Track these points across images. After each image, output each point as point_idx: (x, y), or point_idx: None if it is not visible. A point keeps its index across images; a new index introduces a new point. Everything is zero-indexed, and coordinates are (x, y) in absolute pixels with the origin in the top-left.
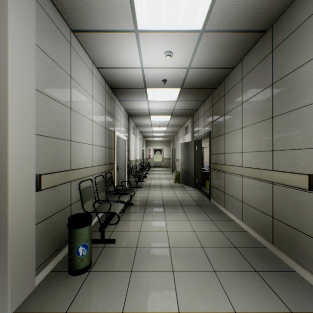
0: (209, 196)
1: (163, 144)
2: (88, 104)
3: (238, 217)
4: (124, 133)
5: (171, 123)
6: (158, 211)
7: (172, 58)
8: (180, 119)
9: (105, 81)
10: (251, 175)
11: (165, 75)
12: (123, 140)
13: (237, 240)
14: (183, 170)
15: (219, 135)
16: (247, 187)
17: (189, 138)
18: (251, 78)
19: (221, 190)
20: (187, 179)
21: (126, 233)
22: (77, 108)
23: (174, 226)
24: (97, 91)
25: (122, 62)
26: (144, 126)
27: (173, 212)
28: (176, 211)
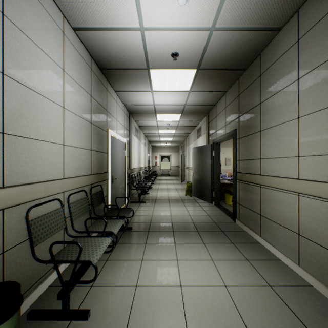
0: (233, 216)
1: (171, 150)
2: (53, 78)
3: (289, 257)
4: (123, 134)
5: (181, 125)
6: (166, 240)
7: (189, 6)
8: (192, 119)
9: (91, 57)
10: (323, 194)
11: (176, 44)
12: (122, 142)
13: (305, 310)
14: (196, 180)
15: (250, 134)
16: (310, 212)
17: (202, 141)
18: (322, 33)
19: (254, 210)
20: (201, 192)
21: (112, 291)
22: (22, 77)
23: (191, 272)
24: (73, 65)
25: (110, 15)
26: (149, 129)
27: (187, 243)
28: (191, 240)
